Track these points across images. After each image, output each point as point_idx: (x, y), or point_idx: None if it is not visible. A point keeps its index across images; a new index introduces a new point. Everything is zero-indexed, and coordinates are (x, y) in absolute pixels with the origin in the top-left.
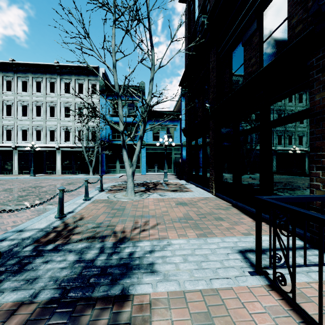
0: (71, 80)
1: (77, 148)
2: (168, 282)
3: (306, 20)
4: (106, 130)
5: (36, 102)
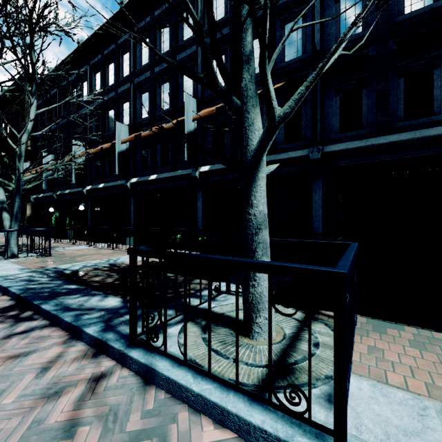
0: None
1: None
2: None
3: None
4: None
5: None
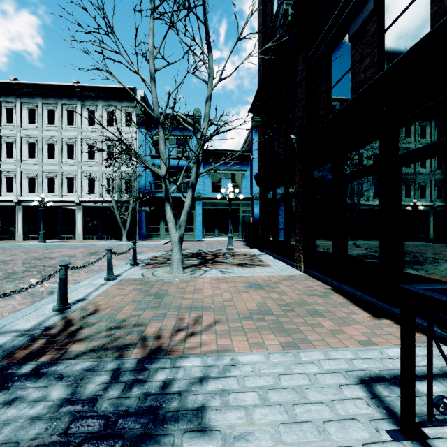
0: (97, 107)
1: (105, 202)
2: None
3: None
4: (146, 177)
5: (48, 139)
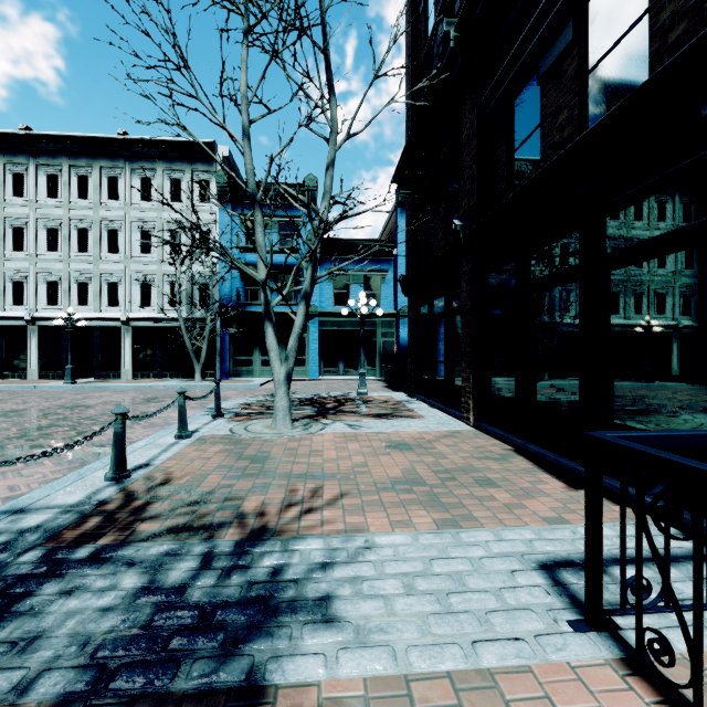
0: (155, 172)
1: (168, 321)
2: (366, 649)
3: (696, 11)
4: (231, 281)
5: (79, 221)
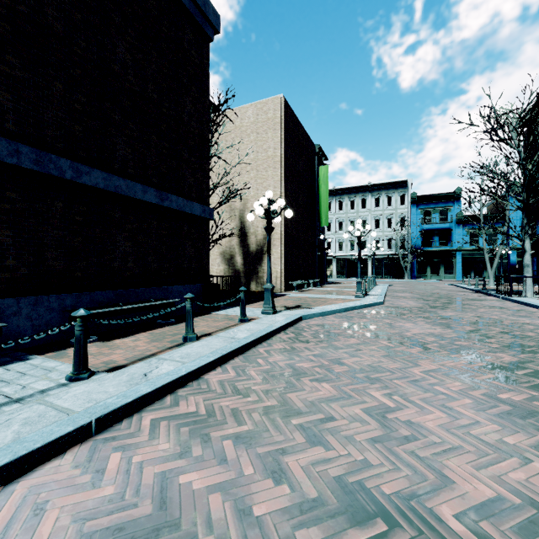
0: (380, 195)
1: (387, 255)
2: None
3: None
4: (416, 237)
5: (351, 218)
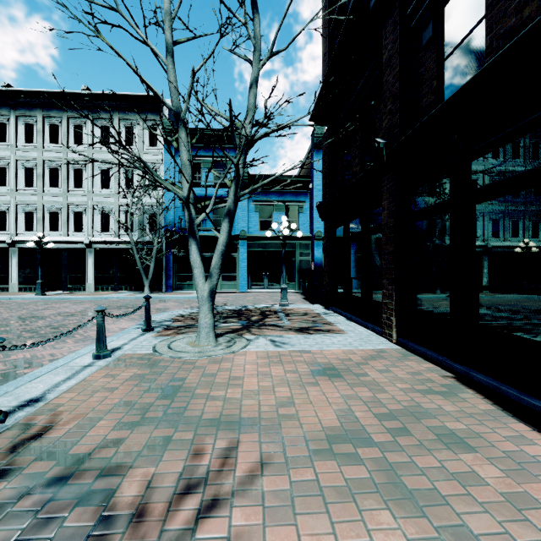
0: (113, 121)
1: (123, 243)
2: None
3: None
4: (175, 211)
5: (50, 162)
